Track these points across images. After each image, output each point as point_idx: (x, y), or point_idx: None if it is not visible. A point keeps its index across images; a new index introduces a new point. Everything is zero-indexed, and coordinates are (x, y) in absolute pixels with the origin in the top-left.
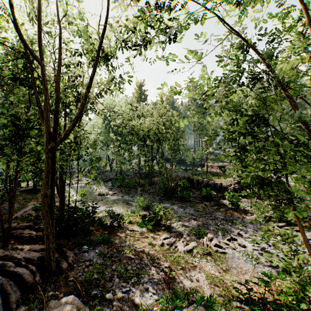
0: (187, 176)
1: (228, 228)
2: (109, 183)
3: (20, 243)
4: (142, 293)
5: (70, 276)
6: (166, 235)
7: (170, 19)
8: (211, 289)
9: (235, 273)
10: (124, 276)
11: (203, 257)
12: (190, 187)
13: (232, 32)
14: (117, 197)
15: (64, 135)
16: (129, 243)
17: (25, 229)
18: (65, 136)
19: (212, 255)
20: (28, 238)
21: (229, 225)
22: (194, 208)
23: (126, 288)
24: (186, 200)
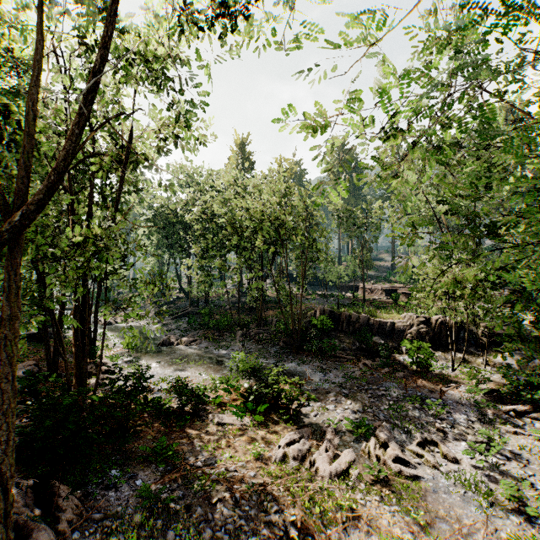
0: (328, 309)
1: (415, 415)
2: (184, 321)
3: None
4: None
5: None
6: (292, 434)
7: None
8: None
9: (448, 535)
10: None
11: (373, 489)
12: (335, 329)
13: None
14: (197, 349)
15: (25, 215)
16: (214, 456)
17: None
18: (28, 219)
19: (390, 483)
20: None
21: (416, 408)
22: (343, 371)
23: None
24: (328, 356)
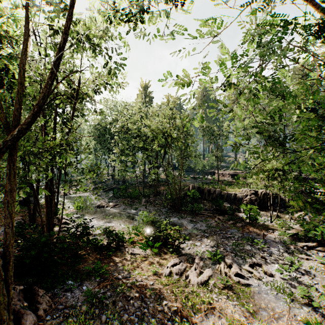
0: (197, 186)
1: (248, 249)
2: (111, 193)
3: None
4: None
5: None
6: (175, 260)
7: None
8: None
9: (266, 318)
10: None
11: (223, 292)
12: (201, 198)
13: None
14: (118, 209)
15: (20, 131)
16: (129, 272)
17: None
18: (22, 133)
19: (232, 288)
20: None
21: (248, 245)
22: (205, 223)
23: None
24: (196, 214)
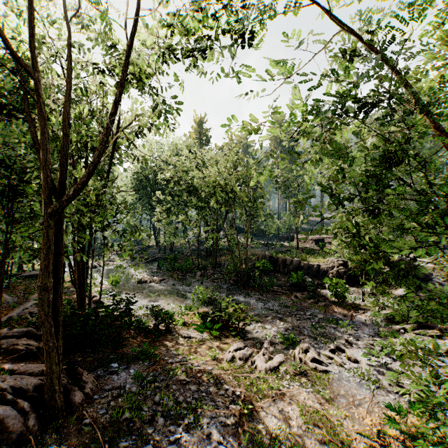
0: (268, 255)
1: (331, 332)
2: (154, 264)
3: (12, 361)
4: (201, 442)
5: (86, 415)
6: (239, 344)
7: (246, 7)
8: (308, 431)
9: (344, 405)
10: (172, 414)
11: (295, 378)
12: (273, 270)
13: (344, 28)
14: (165, 286)
15: (75, 191)
16: (183, 357)
17: (22, 337)
18: (77, 193)
19: (308, 375)
20: (25, 353)
21: (331, 327)
22: (279, 301)
23: (175, 435)
24: (267, 291)
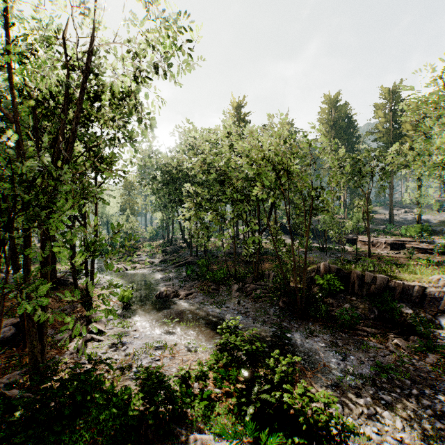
0: (335, 266)
1: None
2: (184, 270)
3: None
4: None
5: None
6: None
7: None
8: None
9: None
10: None
11: None
12: (343, 290)
13: None
14: (191, 304)
15: None
16: None
17: None
18: None
19: None
20: None
21: None
22: (367, 353)
23: None
24: (343, 329)
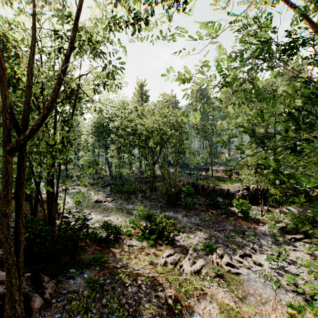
0: (191, 181)
1: (239, 241)
2: (108, 188)
3: None
4: None
5: None
6: (170, 251)
7: None
8: None
9: (254, 303)
10: (116, 315)
11: (214, 280)
12: (195, 193)
13: None
14: (115, 204)
15: (31, 131)
16: (127, 262)
17: (0, 248)
18: (33, 133)
19: (223, 276)
20: (0, 261)
21: (239, 237)
22: (199, 216)
23: None
24: (191, 208)
